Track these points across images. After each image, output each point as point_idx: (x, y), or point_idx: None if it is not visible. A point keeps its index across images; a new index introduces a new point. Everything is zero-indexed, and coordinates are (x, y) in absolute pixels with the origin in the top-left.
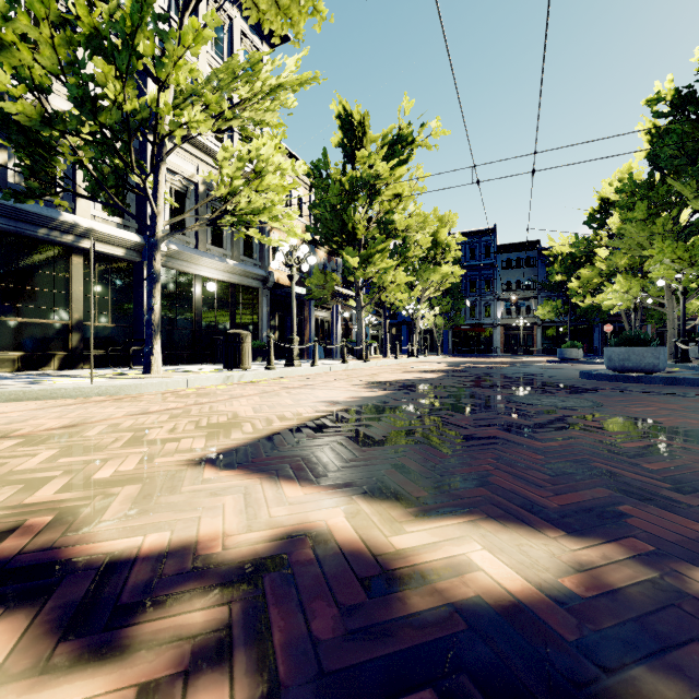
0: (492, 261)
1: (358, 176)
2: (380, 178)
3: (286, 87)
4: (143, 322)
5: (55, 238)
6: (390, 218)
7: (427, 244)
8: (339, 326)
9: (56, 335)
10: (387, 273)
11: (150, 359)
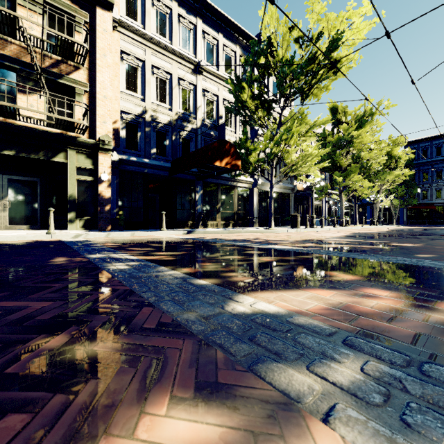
0: (442, 158)
1: (341, 136)
2: (354, 137)
3: (317, 125)
4: (253, 211)
5: (232, 184)
6: (359, 154)
7: (383, 161)
8: (326, 208)
9: (231, 216)
10: (357, 182)
11: (271, 224)
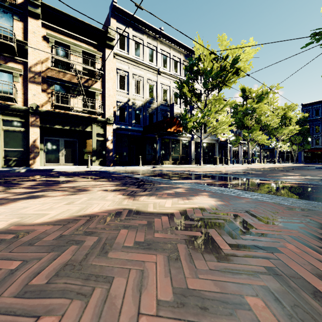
0: None
1: (248, 107)
2: (255, 108)
3: (228, 105)
4: (191, 154)
5: (178, 139)
6: (259, 118)
7: (278, 121)
8: (241, 152)
9: (177, 158)
10: (258, 136)
11: (200, 162)
